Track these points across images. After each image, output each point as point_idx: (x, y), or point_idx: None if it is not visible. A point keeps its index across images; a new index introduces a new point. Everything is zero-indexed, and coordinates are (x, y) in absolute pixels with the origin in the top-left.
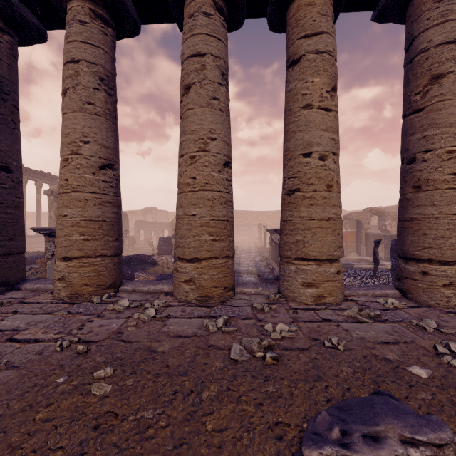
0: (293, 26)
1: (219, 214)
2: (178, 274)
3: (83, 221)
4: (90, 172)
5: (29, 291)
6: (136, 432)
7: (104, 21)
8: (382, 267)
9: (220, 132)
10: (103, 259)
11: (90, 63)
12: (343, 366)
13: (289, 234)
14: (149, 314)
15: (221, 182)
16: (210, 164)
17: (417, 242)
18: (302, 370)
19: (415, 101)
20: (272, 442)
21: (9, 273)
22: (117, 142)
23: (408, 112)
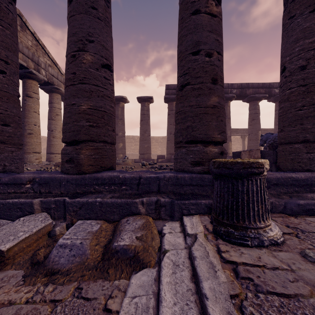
0: (30, 86)
1: None
2: None
3: None
4: None
5: None
6: None
7: None
8: None
9: None
10: None
11: None
12: None
13: (30, 146)
14: None
15: None
16: None
17: (54, 149)
18: None
19: (53, 118)
20: None
21: None
22: None
23: (51, 119)
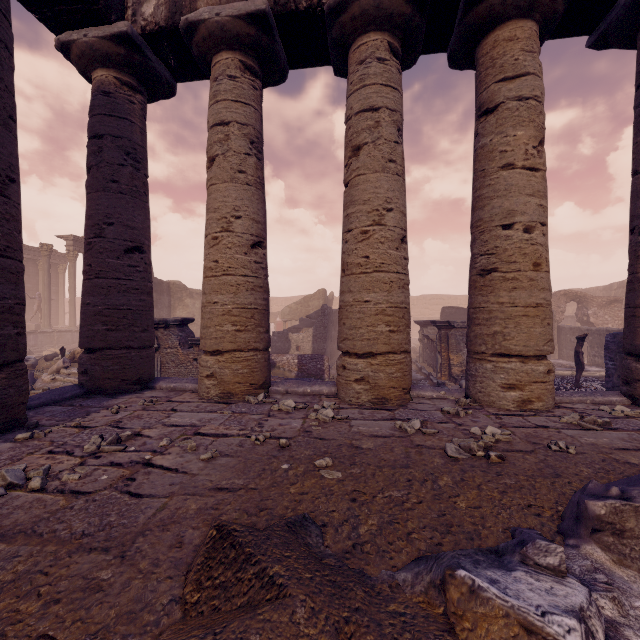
0: (487, 66)
1: (396, 300)
2: (346, 372)
3: (235, 309)
4: (242, 251)
5: (166, 390)
6: (394, 504)
7: (252, 72)
8: (586, 374)
9: (397, 201)
10: (255, 354)
11: (241, 125)
12: (580, 467)
13: (483, 325)
14: (326, 415)
15: (398, 261)
16: (386, 241)
17: None
18: (535, 469)
19: None
20: (532, 517)
21: (143, 370)
22: (265, 215)
23: None
